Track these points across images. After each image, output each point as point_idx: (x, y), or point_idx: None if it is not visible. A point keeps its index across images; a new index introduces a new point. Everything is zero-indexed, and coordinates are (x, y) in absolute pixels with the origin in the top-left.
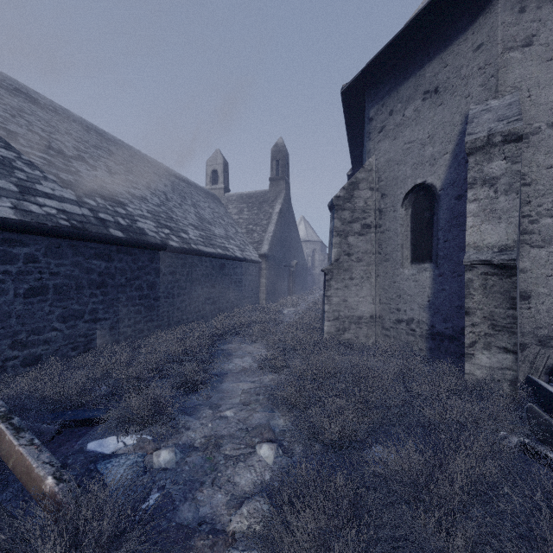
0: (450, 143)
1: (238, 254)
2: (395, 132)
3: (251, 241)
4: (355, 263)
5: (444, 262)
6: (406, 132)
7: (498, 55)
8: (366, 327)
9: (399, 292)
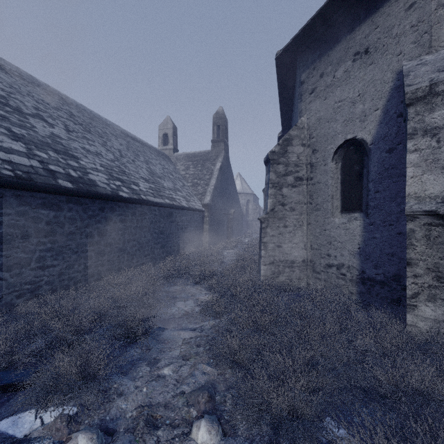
0: (381, 100)
1: (184, 204)
2: (325, 93)
3: (195, 193)
4: (289, 213)
5: (375, 211)
6: (336, 92)
7: (432, 12)
8: (299, 271)
9: (330, 239)
